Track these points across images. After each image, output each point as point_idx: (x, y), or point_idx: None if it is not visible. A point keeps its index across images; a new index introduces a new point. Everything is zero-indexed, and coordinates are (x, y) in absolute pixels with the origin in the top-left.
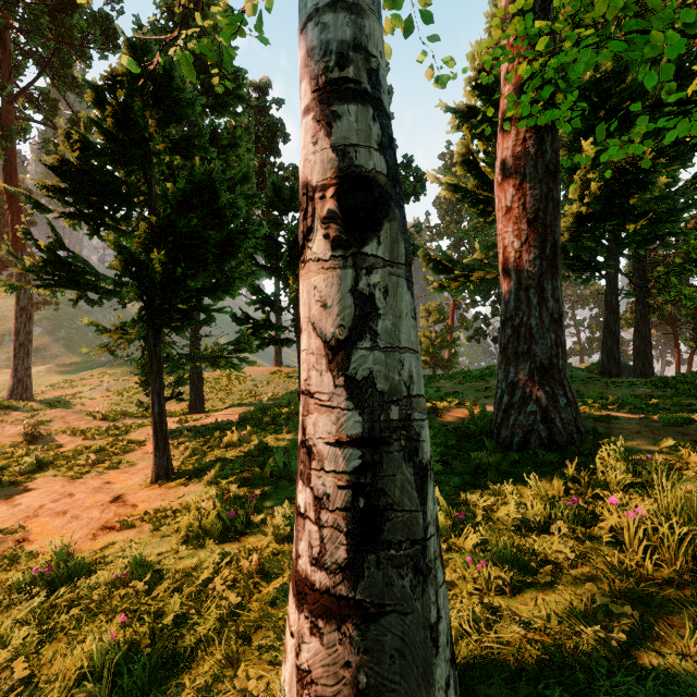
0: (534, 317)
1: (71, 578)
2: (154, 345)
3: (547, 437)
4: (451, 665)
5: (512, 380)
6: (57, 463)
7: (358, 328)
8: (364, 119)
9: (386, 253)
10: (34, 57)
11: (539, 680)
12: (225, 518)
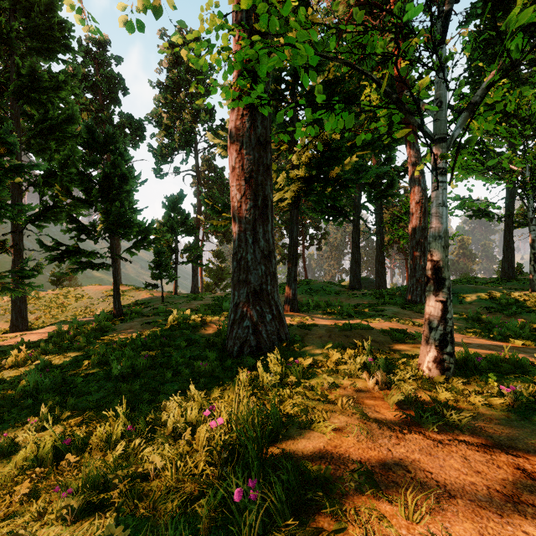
0: (250, 253)
1: None
2: None
3: (255, 345)
4: None
5: (236, 302)
6: None
7: None
8: None
9: None
10: None
11: None
12: None
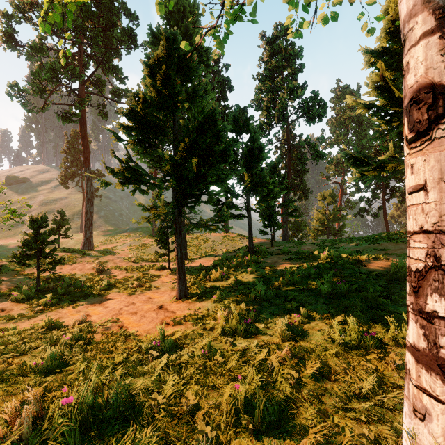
0: None
1: (170, 350)
2: (177, 217)
3: None
4: None
5: None
6: (117, 285)
7: None
8: None
9: None
10: (94, 58)
11: None
12: (245, 323)
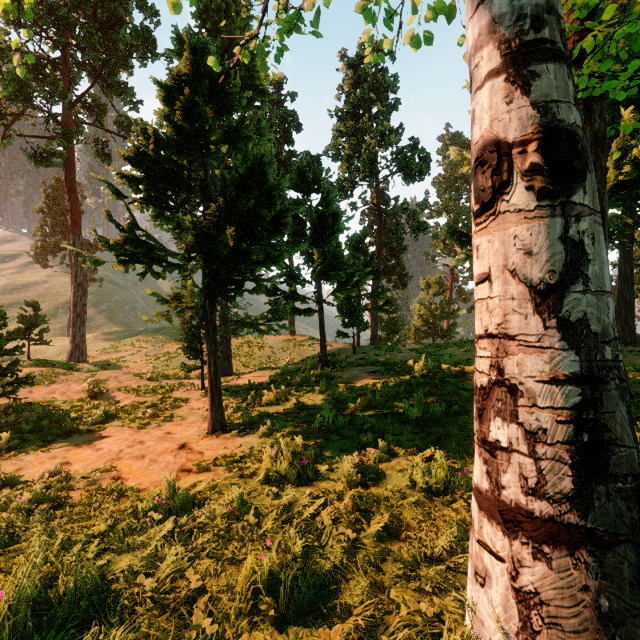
0: None
1: (182, 510)
2: (210, 313)
3: None
4: None
5: None
6: (120, 415)
7: (570, 272)
8: (561, 76)
9: (590, 202)
10: (87, 69)
11: None
12: (298, 465)
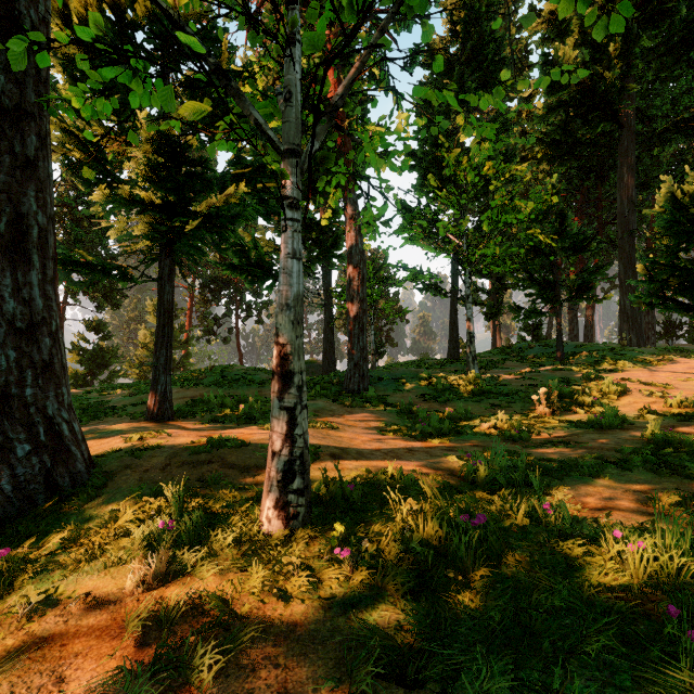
0: None
1: None
2: None
3: None
4: None
5: None
6: None
7: None
8: None
9: None
10: None
11: None
12: None
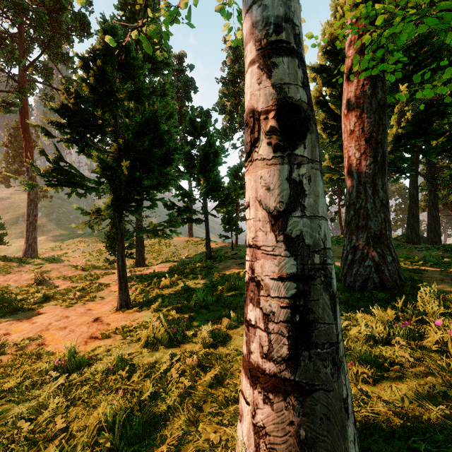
0: (369, 203)
1: (77, 368)
2: (118, 222)
3: (379, 282)
4: (354, 427)
5: (354, 245)
6: (56, 297)
7: (292, 203)
8: (293, 66)
9: (309, 154)
10: (38, 42)
11: (407, 439)
12: (170, 332)
